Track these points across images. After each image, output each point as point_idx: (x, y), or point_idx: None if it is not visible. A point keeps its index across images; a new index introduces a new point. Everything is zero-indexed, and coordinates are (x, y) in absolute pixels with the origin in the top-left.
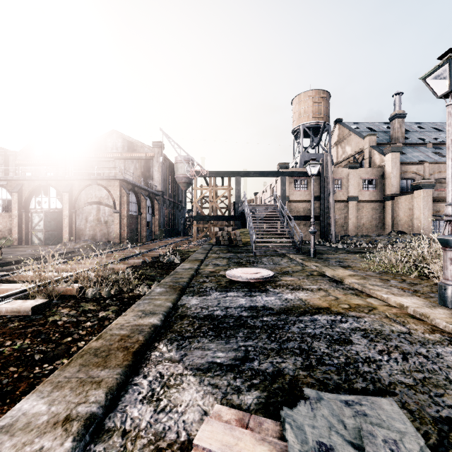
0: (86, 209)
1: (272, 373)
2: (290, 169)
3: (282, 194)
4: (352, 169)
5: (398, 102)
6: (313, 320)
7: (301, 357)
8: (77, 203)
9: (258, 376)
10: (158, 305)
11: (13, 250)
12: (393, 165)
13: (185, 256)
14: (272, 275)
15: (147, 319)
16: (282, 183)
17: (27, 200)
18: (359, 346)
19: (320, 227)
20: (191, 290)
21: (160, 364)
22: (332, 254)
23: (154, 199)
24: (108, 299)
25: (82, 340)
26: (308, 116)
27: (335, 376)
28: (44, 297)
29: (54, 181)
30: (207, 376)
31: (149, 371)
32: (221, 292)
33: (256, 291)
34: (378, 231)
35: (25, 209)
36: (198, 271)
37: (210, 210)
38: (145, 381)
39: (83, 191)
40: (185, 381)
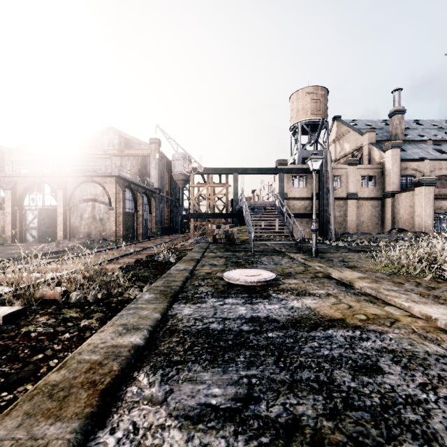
0: (81, 206)
1: (287, 424)
2: (289, 166)
3: (280, 191)
4: (352, 166)
5: (398, 98)
6: (328, 337)
7: (321, 396)
8: (72, 200)
9: (267, 429)
10: (144, 317)
11: (5, 248)
12: (393, 162)
13: (181, 255)
14: (274, 278)
15: (128, 337)
16: (280, 180)
17: (21, 198)
18: (392, 377)
19: (319, 224)
20: (184, 296)
21: (136, 408)
22: (335, 253)
23: (151, 196)
24: (94, 304)
25: (56, 357)
26: (306, 113)
27: (373, 430)
28: (22, 303)
29: (48, 177)
30: (197, 429)
31: (119, 421)
32: (218, 298)
33: (257, 297)
34: (378, 228)
35: (18, 206)
36: (193, 272)
37: (208, 207)
38: (112, 438)
39: (78, 188)
40: (167, 440)
